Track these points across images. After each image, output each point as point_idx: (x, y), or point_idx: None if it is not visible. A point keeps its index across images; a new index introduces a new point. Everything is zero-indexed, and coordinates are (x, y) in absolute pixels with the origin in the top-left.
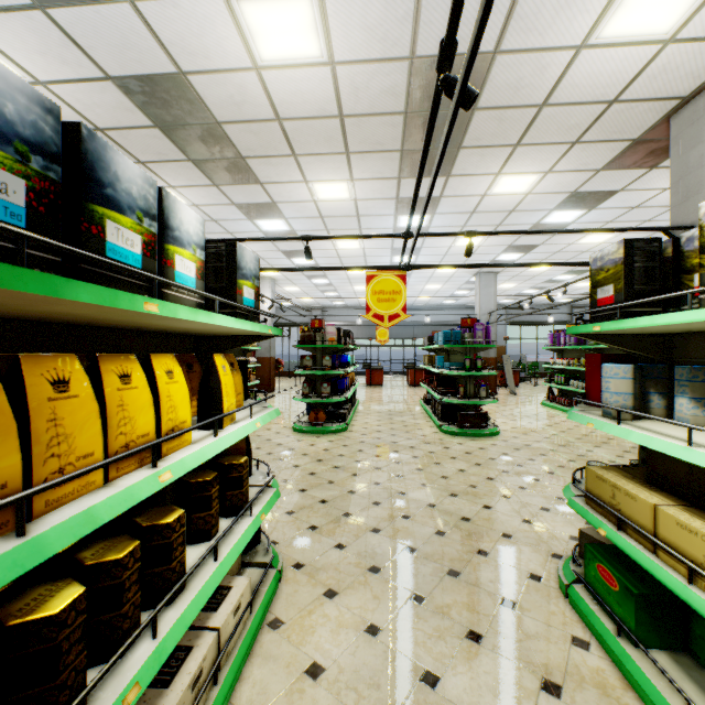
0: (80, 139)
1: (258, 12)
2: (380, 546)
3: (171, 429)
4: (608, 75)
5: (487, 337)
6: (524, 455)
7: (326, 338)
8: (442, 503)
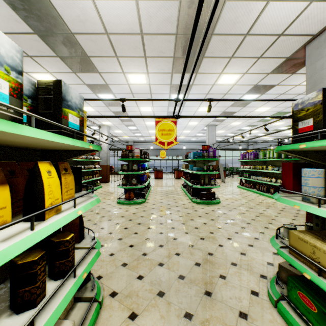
0: None
1: None
2: (164, 276)
3: None
4: (281, 18)
5: (214, 155)
6: (234, 214)
7: (134, 155)
8: (196, 244)
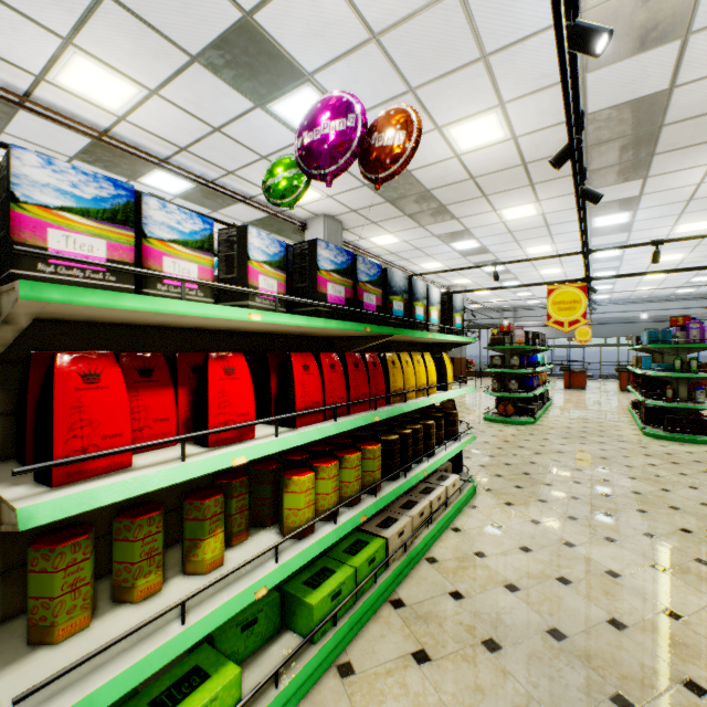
0: (411, 283)
1: (459, 130)
2: (549, 492)
3: (430, 384)
4: None
5: None
6: None
7: (514, 340)
8: (616, 481)
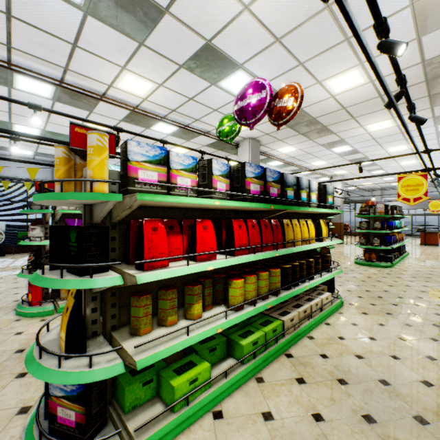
0: (298, 180)
1: (333, 81)
2: (395, 309)
3: (311, 237)
4: None
5: None
6: None
7: (376, 211)
8: None
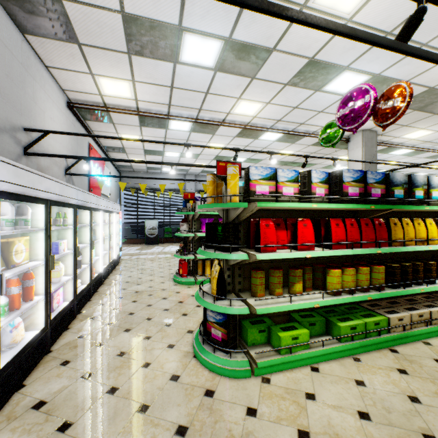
0: (410, 177)
1: None
2: None
3: (430, 238)
4: None
5: None
6: None
7: None
8: None
